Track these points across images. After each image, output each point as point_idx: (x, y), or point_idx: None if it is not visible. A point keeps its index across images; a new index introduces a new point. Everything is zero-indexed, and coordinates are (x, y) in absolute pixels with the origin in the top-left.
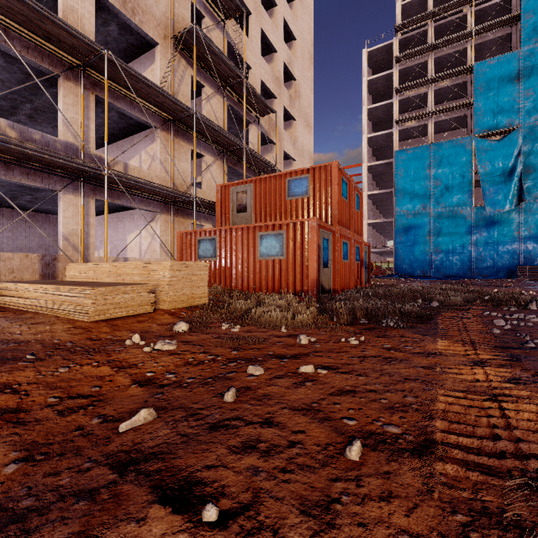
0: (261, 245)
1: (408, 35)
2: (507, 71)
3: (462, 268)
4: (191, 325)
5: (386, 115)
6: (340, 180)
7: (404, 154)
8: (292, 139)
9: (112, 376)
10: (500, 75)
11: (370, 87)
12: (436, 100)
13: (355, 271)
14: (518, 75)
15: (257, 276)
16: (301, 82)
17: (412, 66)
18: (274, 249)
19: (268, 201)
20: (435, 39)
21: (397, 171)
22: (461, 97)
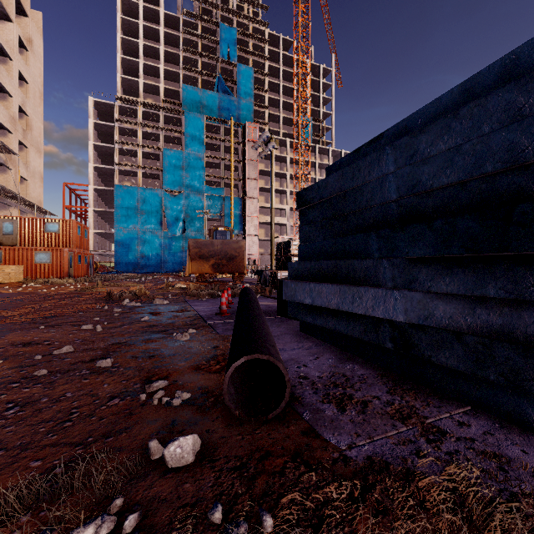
0: (36, 257)
1: (125, 106)
2: (178, 159)
3: (157, 267)
4: (34, 284)
5: (109, 152)
6: (77, 227)
7: (122, 188)
8: (25, 164)
9: (36, 288)
10: (175, 160)
11: (96, 126)
12: (144, 156)
13: (84, 269)
14: (183, 164)
15: (34, 271)
16: (33, 117)
17: (128, 128)
18: (45, 259)
19: (31, 231)
20: (143, 116)
21: (117, 198)
22: (159, 160)
